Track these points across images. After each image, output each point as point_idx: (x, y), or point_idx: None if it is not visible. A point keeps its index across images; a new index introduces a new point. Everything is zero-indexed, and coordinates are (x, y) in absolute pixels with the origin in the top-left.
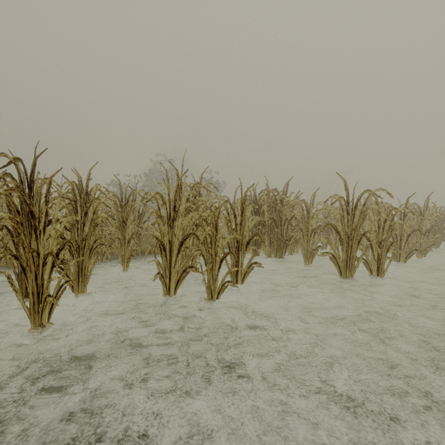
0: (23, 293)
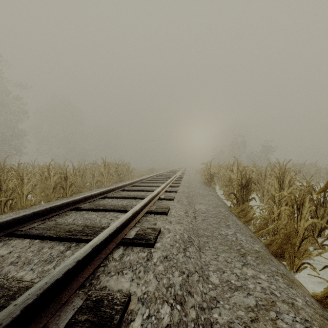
0: None
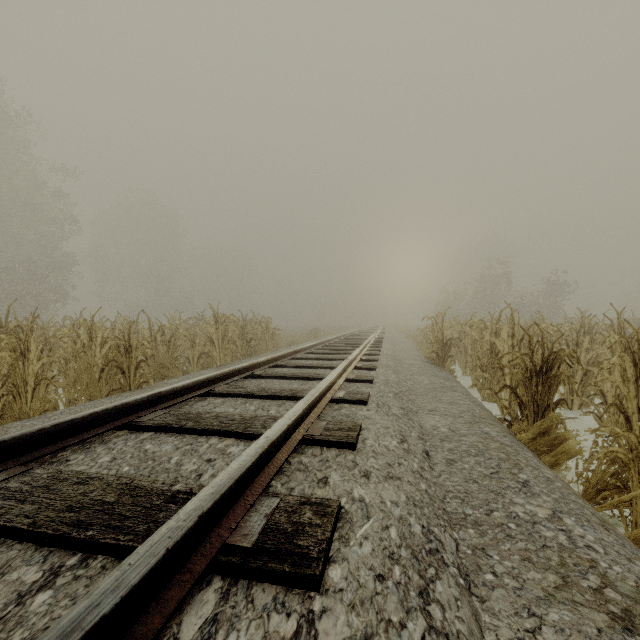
0: None
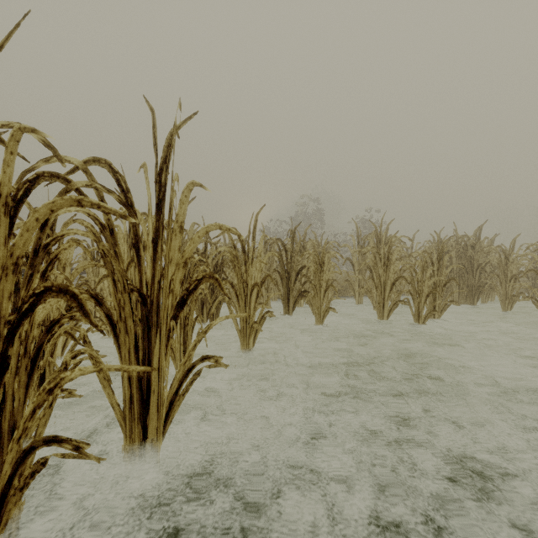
0: (286, 312)
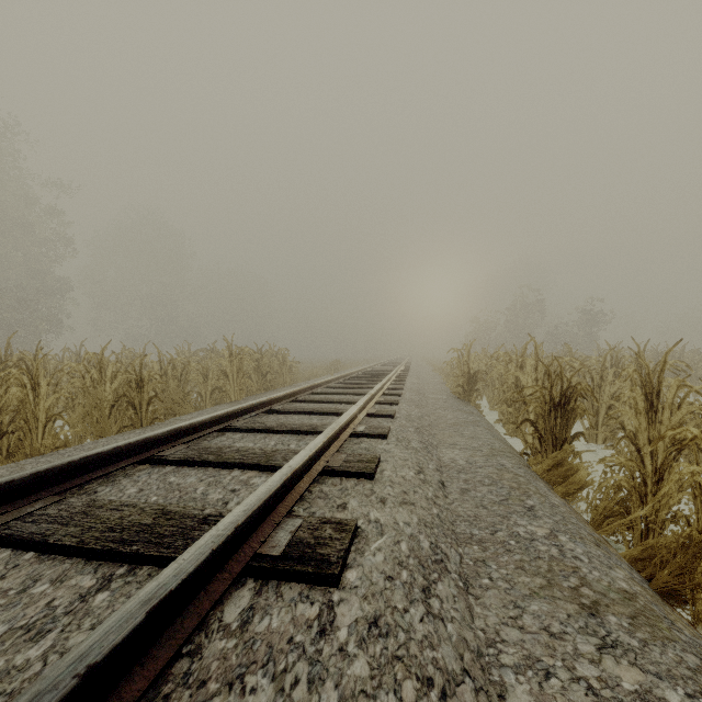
0: None
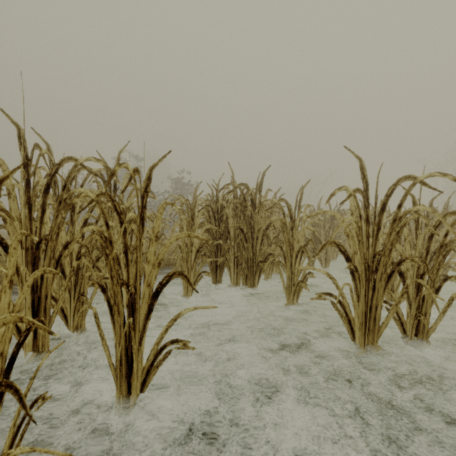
0: None
